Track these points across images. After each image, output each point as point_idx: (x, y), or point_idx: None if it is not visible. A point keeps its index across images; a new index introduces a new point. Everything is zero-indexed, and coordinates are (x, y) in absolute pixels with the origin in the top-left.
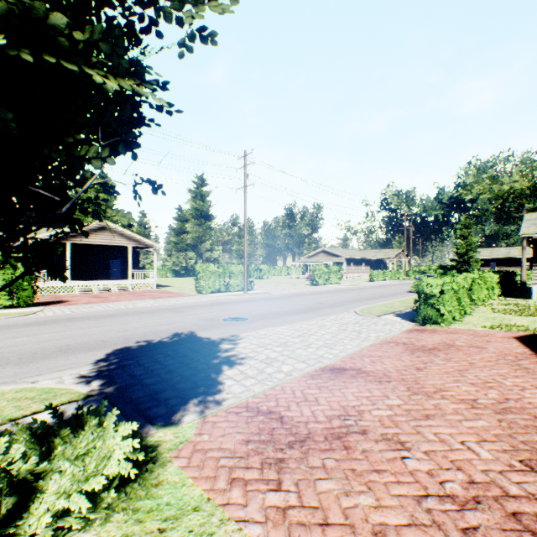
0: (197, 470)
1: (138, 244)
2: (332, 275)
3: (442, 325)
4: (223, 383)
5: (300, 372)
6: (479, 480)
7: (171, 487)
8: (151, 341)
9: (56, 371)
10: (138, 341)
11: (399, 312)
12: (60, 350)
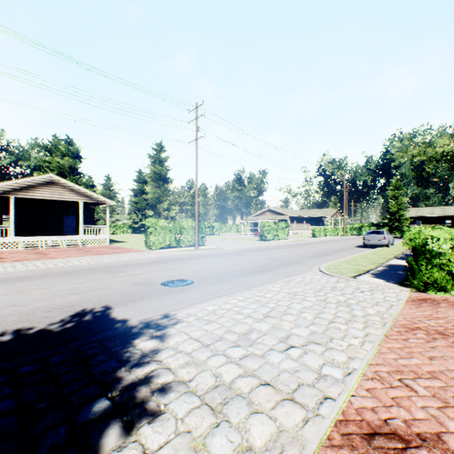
0: None
1: (89, 200)
2: (280, 231)
3: (453, 292)
4: None
5: (298, 452)
6: None
7: None
8: (26, 330)
9: None
10: (3, 330)
11: (374, 271)
12: None
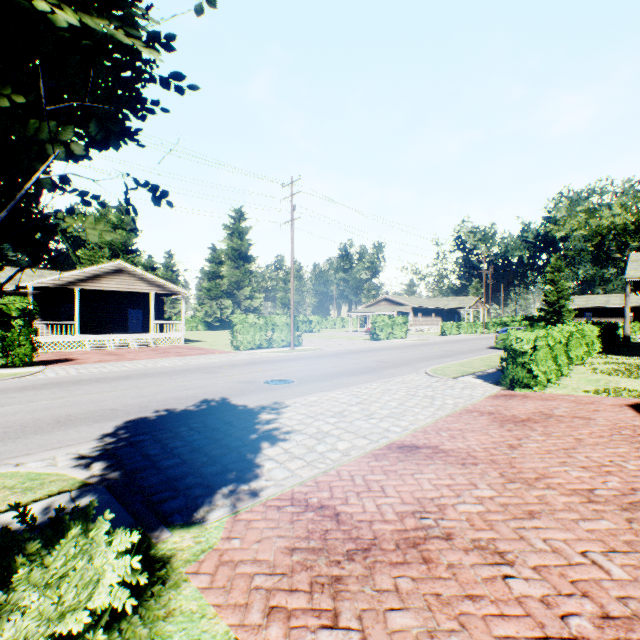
0: (222, 594)
1: (161, 290)
2: (397, 328)
3: (535, 389)
4: (262, 466)
5: (361, 450)
6: (616, 613)
7: (185, 619)
8: (173, 409)
9: (49, 449)
10: (156, 409)
11: (480, 373)
12: (58, 421)
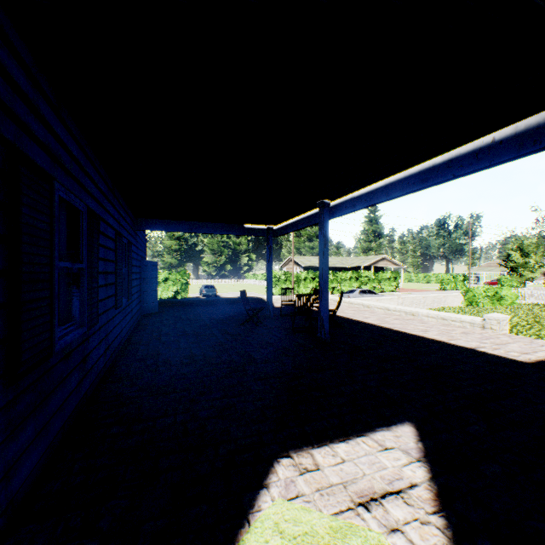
0: None
1: (395, 265)
2: (514, 282)
3: None
4: None
5: None
6: None
7: None
8: None
9: None
10: None
11: None
12: None
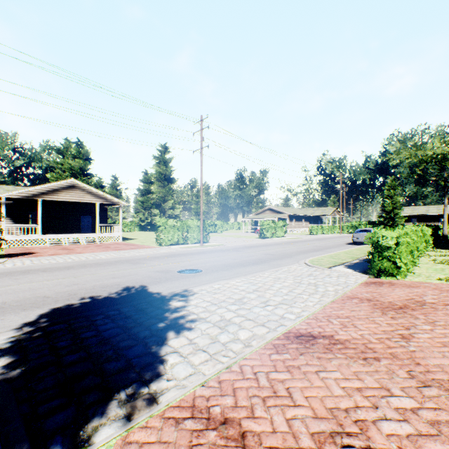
0: None
1: (105, 201)
2: (278, 229)
3: (398, 277)
4: (165, 361)
5: (261, 340)
6: None
7: None
8: (96, 297)
9: None
10: (82, 297)
11: (348, 263)
12: None
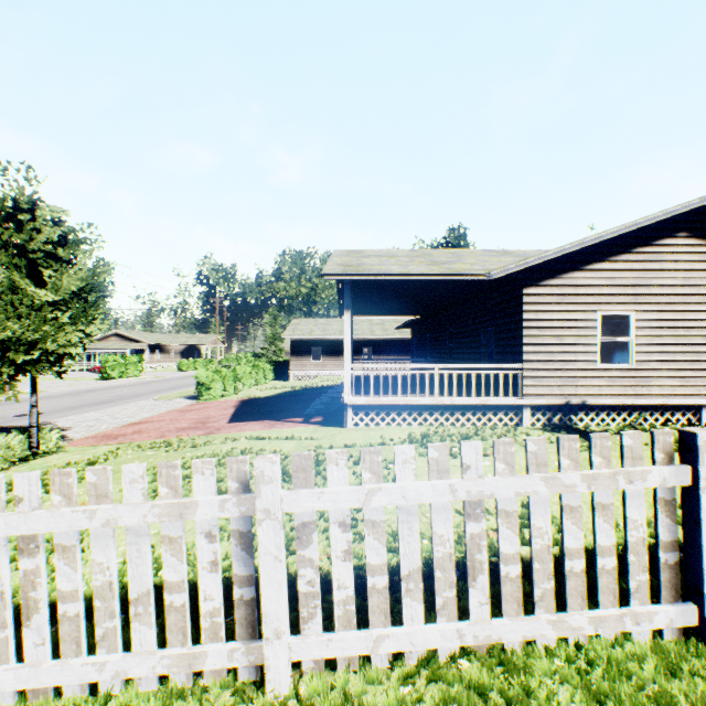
0: (83, 445)
1: None
2: (132, 367)
3: (212, 399)
4: (67, 435)
5: (115, 427)
6: (180, 427)
7: (74, 449)
8: None
9: None
10: None
11: (191, 396)
12: None
